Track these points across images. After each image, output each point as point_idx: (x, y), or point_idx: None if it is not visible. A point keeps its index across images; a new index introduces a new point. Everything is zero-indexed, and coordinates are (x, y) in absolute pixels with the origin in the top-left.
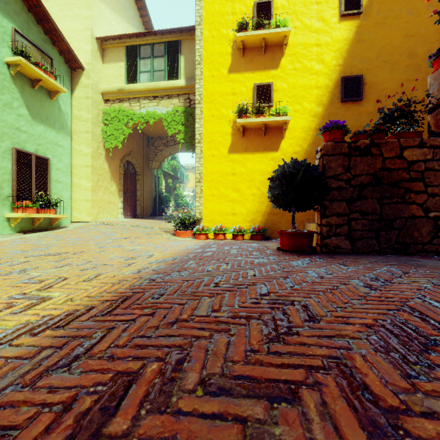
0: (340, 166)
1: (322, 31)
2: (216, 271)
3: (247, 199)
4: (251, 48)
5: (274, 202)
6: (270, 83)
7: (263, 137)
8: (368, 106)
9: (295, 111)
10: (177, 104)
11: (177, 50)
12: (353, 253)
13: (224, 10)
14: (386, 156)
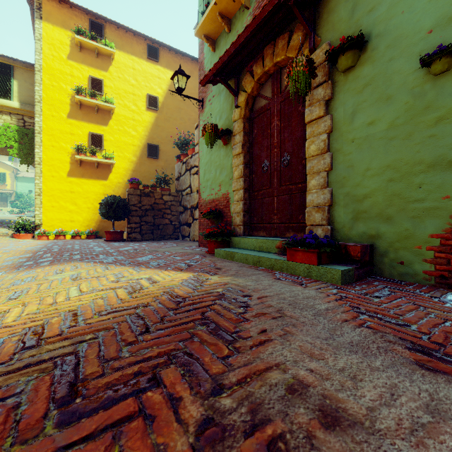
0: (137, 200)
1: (136, 112)
2: (73, 246)
3: (84, 210)
4: (87, 106)
5: (103, 216)
6: (102, 135)
7: (96, 169)
8: (161, 163)
9: (119, 156)
10: (9, 121)
11: (10, 73)
12: (142, 240)
13: (64, 70)
14: (156, 198)
